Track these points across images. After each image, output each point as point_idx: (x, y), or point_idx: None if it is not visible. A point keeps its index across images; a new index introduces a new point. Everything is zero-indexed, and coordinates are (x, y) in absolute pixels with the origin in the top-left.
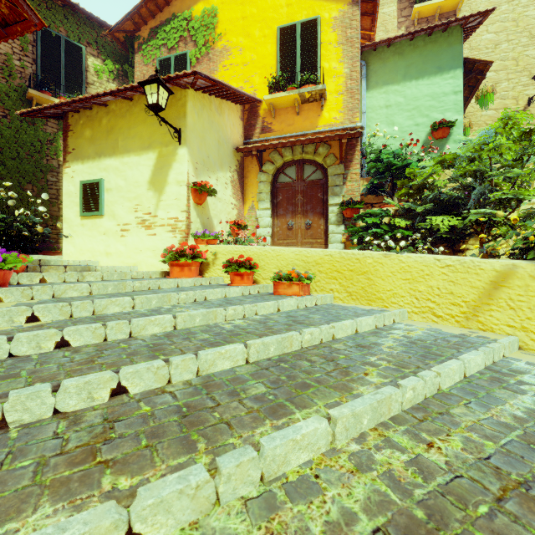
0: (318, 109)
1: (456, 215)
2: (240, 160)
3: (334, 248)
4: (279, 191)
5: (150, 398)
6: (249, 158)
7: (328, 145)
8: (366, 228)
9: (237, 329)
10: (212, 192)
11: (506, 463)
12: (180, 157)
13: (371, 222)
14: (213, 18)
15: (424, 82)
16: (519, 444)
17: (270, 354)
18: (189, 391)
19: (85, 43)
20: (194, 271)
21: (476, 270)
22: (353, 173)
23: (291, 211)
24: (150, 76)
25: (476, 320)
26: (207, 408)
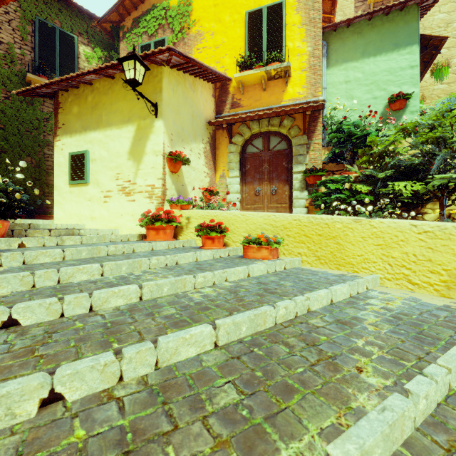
0: (283, 85)
1: (417, 180)
2: (212, 133)
3: (298, 212)
4: (247, 160)
5: (90, 410)
6: (220, 131)
7: (293, 117)
8: (328, 194)
9: (206, 301)
10: (186, 161)
11: None
12: (156, 129)
13: (334, 188)
14: (188, 7)
15: (381, 58)
16: None
17: (241, 335)
18: (141, 397)
19: (77, 33)
20: (168, 234)
21: None
22: (315, 143)
23: (258, 179)
24: (128, 53)
25: None
26: (160, 435)
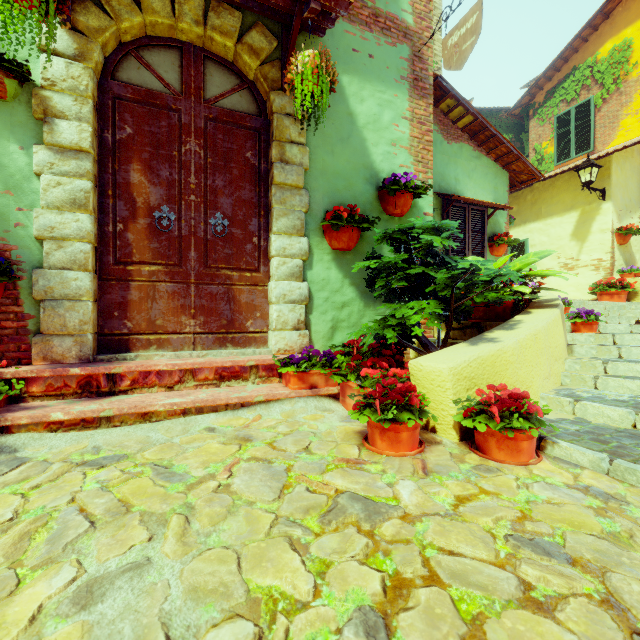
0: None
1: None
2: None
3: None
4: None
5: None
6: None
7: None
8: None
9: None
10: (637, 232)
11: None
12: (603, 211)
13: None
14: (625, 52)
15: None
16: None
17: None
18: None
19: None
20: (622, 298)
21: None
22: None
23: None
24: (583, 163)
25: None
26: None
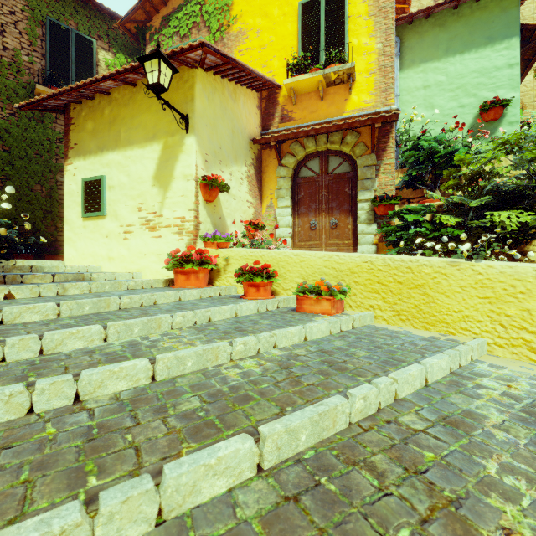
0: (346, 92)
1: (523, 209)
2: (257, 154)
3: (365, 251)
4: (301, 186)
5: None
6: (267, 151)
7: (358, 132)
8: (403, 227)
9: (246, 384)
10: (225, 188)
11: None
12: (187, 147)
13: (412, 220)
14: None
15: (470, 56)
16: None
17: (299, 447)
18: None
19: (96, 37)
20: (202, 279)
21: None
22: (386, 164)
23: (314, 209)
24: (151, 51)
25: None
26: None
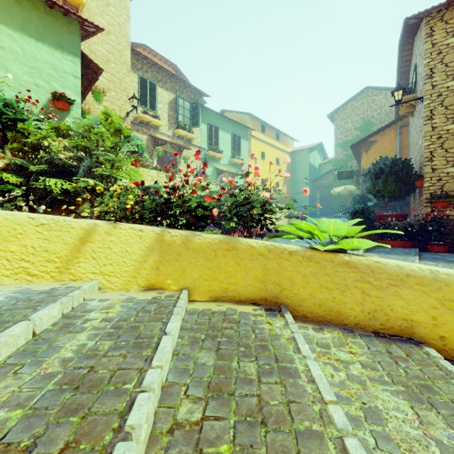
0: None
1: (71, 180)
2: None
3: None
4: None
5: None
6: None
7: None
8: None
9: None
10: None
11: (24, 429)
12: None
13: None
14: None
15: (45, 48)
16: (52, 392)
17: None
18: None
19: None
20: None
21: (68, 228)
22: None
23: None
24: None
25: (69, 272)
26: None
